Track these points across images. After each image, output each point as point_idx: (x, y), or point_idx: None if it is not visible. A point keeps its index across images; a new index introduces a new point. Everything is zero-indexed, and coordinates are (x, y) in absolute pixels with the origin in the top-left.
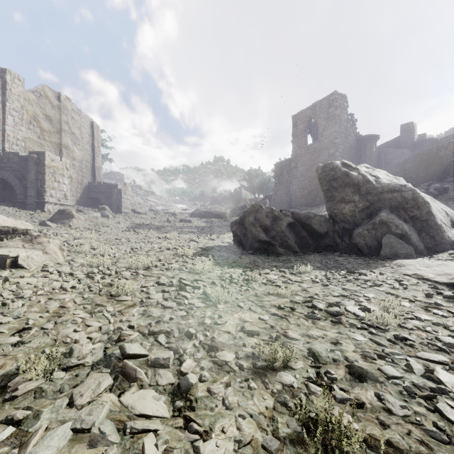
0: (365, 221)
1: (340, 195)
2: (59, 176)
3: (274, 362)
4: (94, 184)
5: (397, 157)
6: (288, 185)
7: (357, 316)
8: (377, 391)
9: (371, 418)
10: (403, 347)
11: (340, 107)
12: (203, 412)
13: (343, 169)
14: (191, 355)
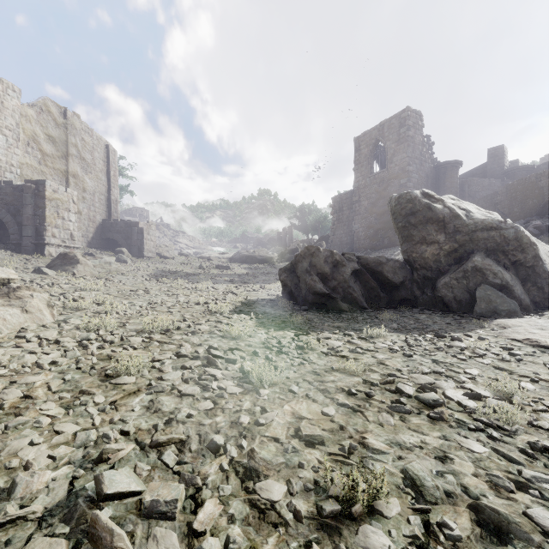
0: (453, 268)
1: (420, 234)
2: (64, 212)
3: (351, 503)
4: (110, 221)
5: (484, 188)
6: (349, 223)
7: (464, 407)
8: None
9: None
10: None
11: (413, 127)
12: None
13: (424, 201)
14: (215, 489)
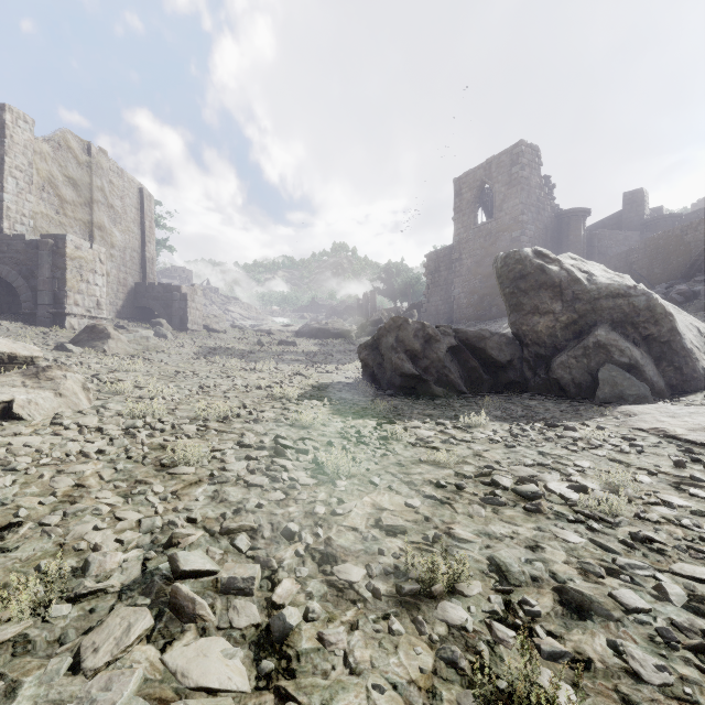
0: (572, 344)
1: (532, 302)
2: (89, 273)
3: (432, 584)
4: (145, 285)
5: (618, 243)
6: (447, 287)
7: (567, 500)
8: (611, 636)
9: (605, 690)
10: (648, 555)
11: (528, 165)
12: (311, 680)
13: (537, 262)
14: (292, 571)
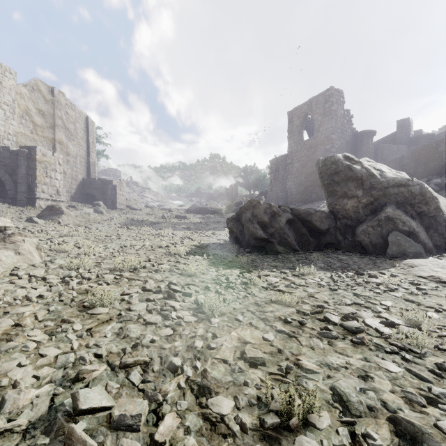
0: (369, 217)
1: (343, 190)
2: (52, 172)
3: (289, 417)
4: (89, 179)
5: (393, 153)
6: (284, 181)
7: (381, 333)
8: None
9: None
10: None
11: (336, 102)
12: None
13: (346, 163)
14: (174, 404)
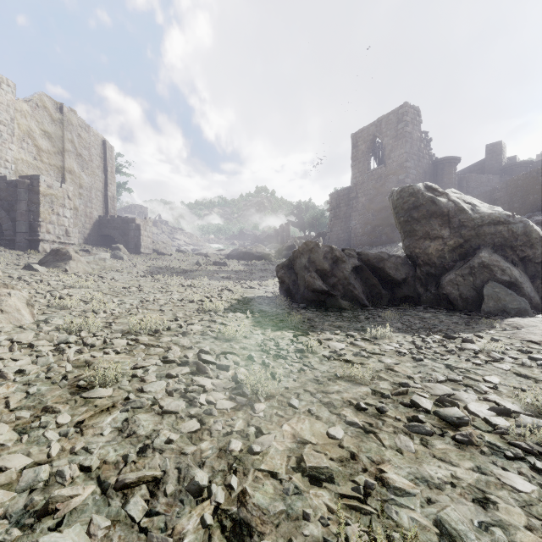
0: (458, 264)
1: (424, 229)
2: (59, 207)
3: None
4: (107, 218)
5: (482, 184)
6: (346, 220)
7: (494, 426)
8: None
9: None
10: None
11: (411, 122)
12: None
13: (428, 194)
14: None
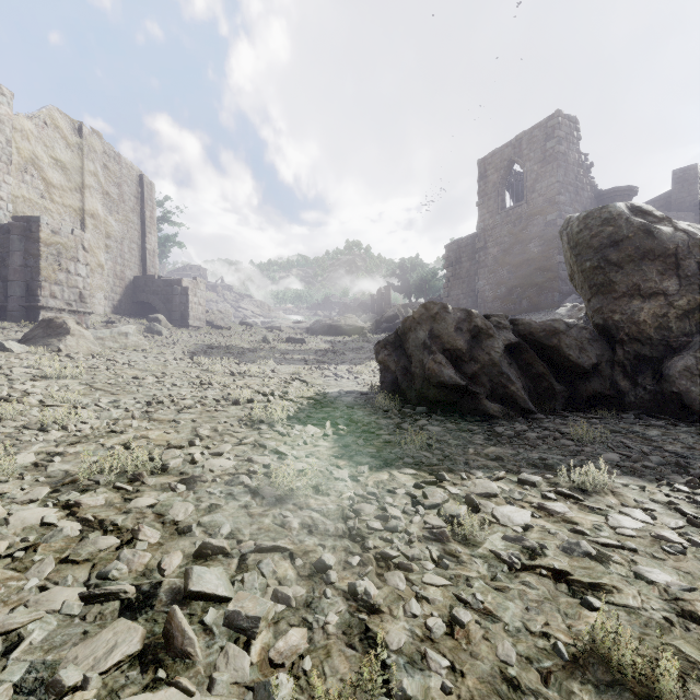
0: (698, 340)
1: (629, 280)
2: (70, 262)
3: None
4: (144, 278)
5: None
6: (470, 280)
7: None
8: None
9: None
10: None
11: (566, 139)
12: None
13: (638, 220)
14: None
